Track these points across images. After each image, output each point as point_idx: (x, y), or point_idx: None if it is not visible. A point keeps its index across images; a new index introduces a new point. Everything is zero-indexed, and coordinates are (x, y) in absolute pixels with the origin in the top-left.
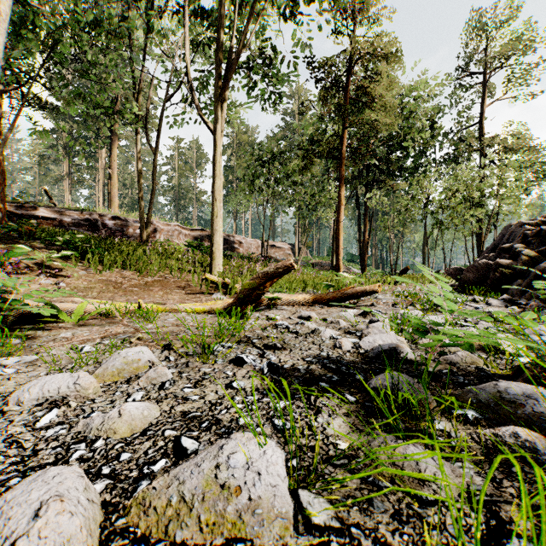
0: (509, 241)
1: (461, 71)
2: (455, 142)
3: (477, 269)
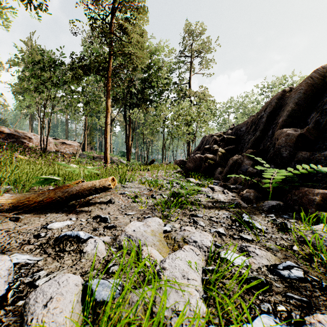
0: (207, 144)
1: (181, 52)
2: (178, 90)
3: (194, 160)
